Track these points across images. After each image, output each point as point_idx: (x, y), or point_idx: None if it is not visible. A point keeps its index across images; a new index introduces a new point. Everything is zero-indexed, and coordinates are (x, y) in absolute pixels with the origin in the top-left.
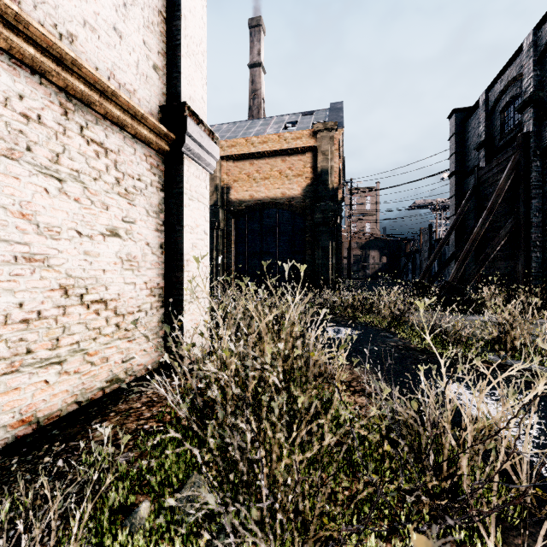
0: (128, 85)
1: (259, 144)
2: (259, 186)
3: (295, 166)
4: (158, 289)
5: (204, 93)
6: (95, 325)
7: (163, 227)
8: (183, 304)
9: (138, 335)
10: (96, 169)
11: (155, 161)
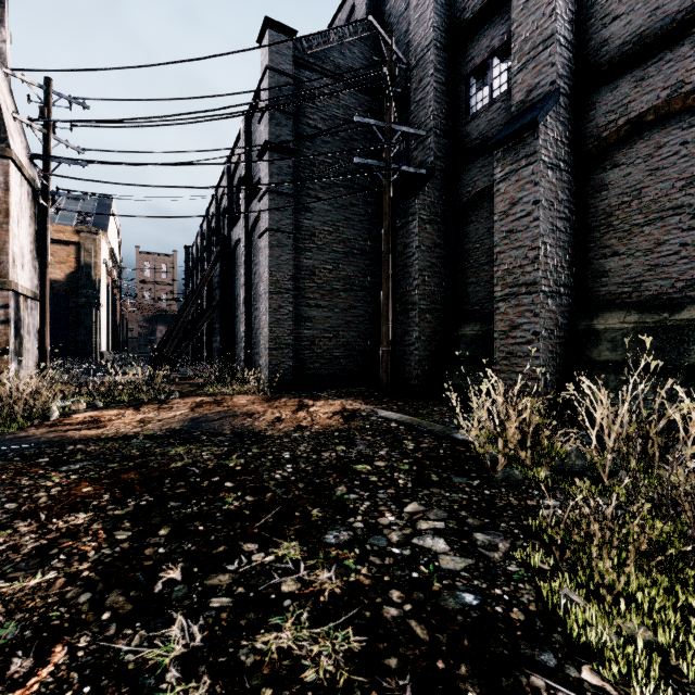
0: None
1: None
2: None
3: (58, 254)
4: None
5: None
6: None
7: None
8: None
9: None
10: None
11: None
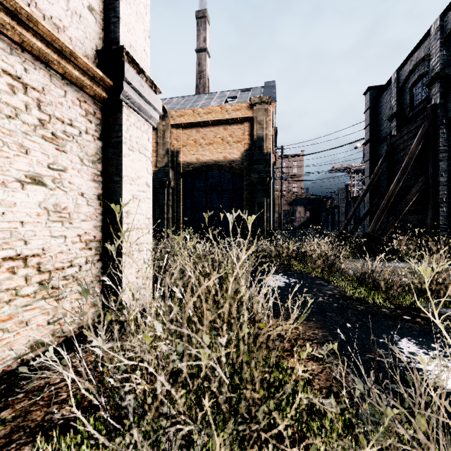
0: (56, 19)
1: (204, 115)
2: (204, 151)
3: (235, 133)
4: (95, 242)
5: (147, 46)
6: (8, 285)
7: (101, 178)
8: (121, 258)
9: (70, 292)
10: (10, 106)
11: (92, 107)
